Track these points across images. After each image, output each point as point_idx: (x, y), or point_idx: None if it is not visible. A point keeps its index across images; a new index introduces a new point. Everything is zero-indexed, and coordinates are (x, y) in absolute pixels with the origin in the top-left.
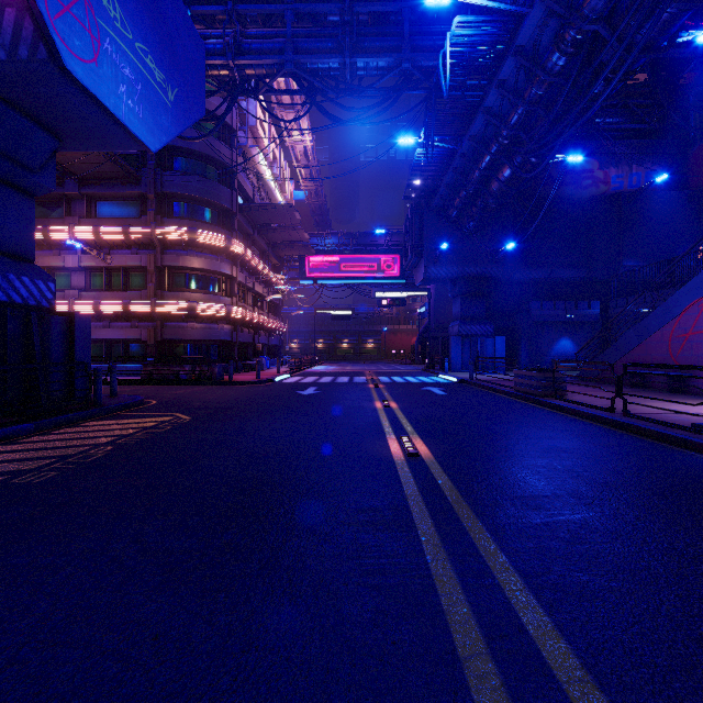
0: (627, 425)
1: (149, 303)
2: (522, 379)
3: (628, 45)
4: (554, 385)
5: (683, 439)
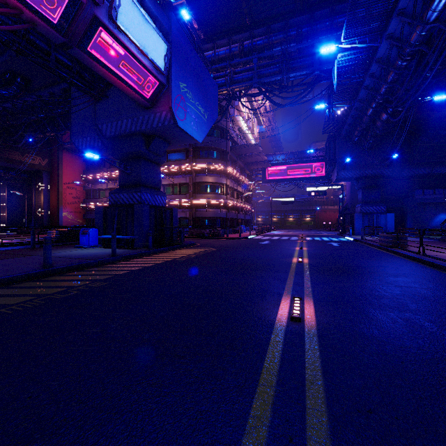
0: (417, 259)
1: (190, 200)
2: (382, 238)
3: (441, 53)
4: (397, 241)
5: (433, 263)
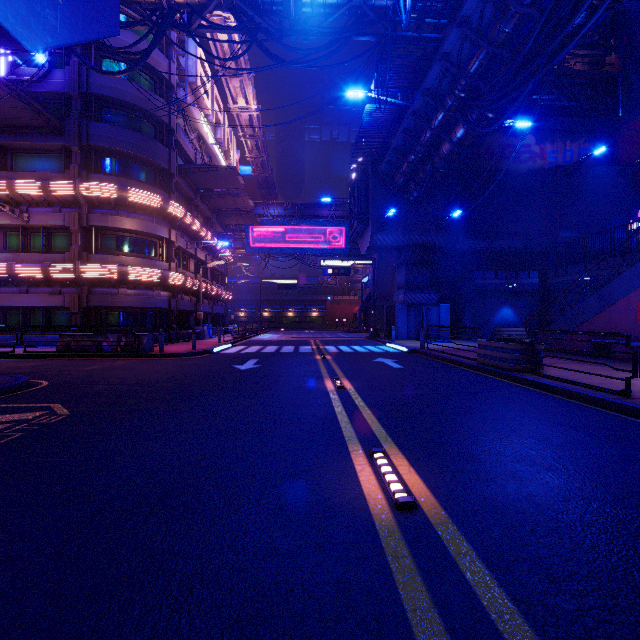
0: None
1: (73, 266)
2: (489, 351)
3: None
4: (532, 358)
5: None
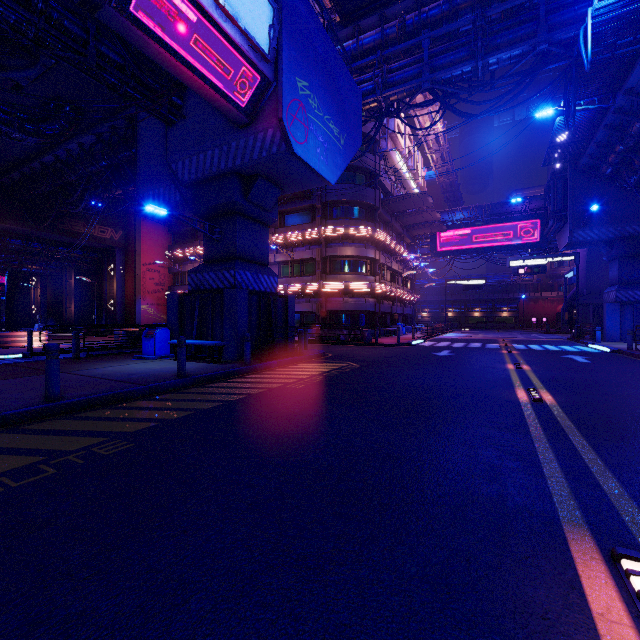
0: None
1: (318, 285)
2: None
3: None
4: None
5: None
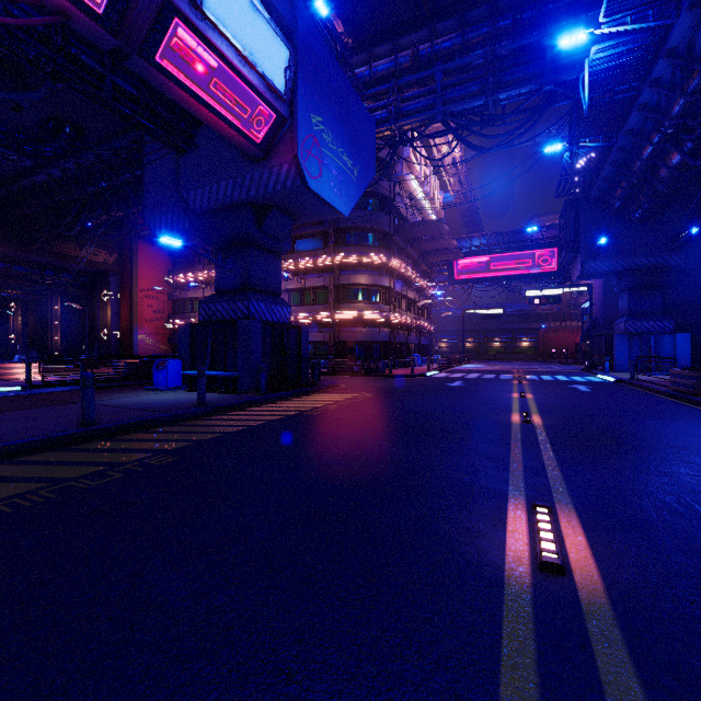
0: None
1: (330, 314)
2: (677, 378)
3: None
4: None
5: None
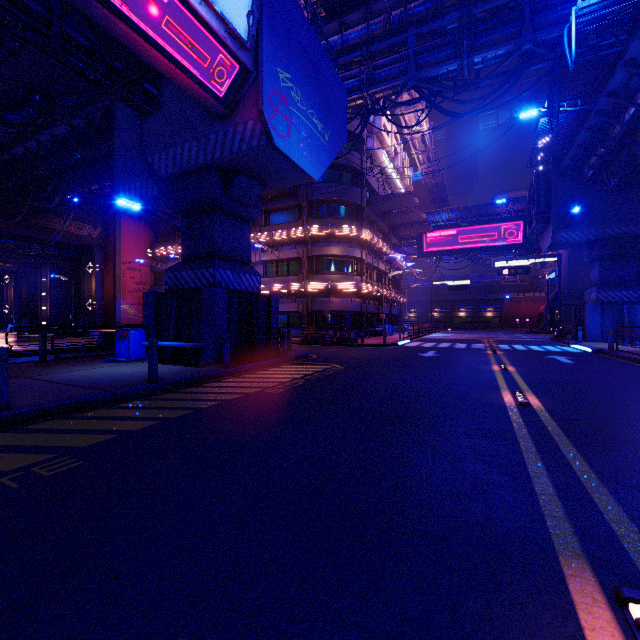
0: None
1: (303, 284)
2: None
3: None
4: None
5: None
